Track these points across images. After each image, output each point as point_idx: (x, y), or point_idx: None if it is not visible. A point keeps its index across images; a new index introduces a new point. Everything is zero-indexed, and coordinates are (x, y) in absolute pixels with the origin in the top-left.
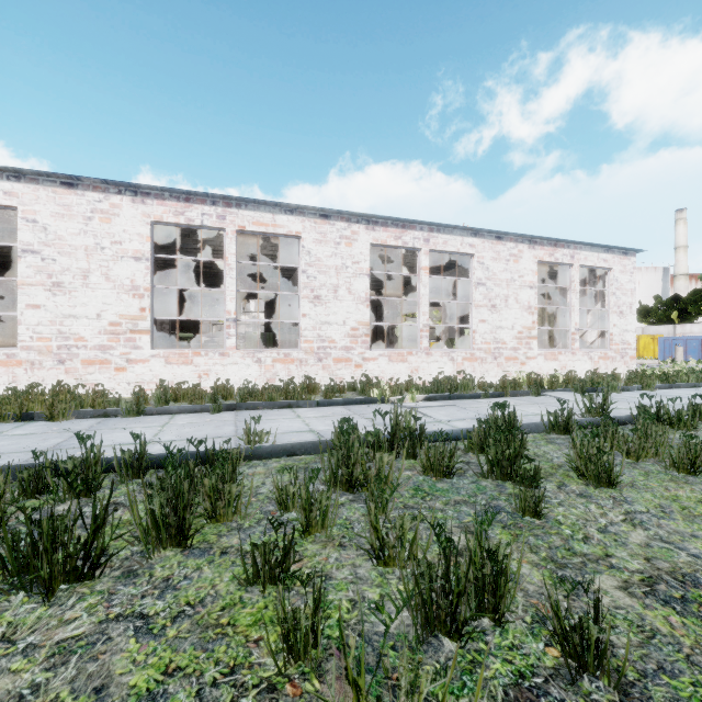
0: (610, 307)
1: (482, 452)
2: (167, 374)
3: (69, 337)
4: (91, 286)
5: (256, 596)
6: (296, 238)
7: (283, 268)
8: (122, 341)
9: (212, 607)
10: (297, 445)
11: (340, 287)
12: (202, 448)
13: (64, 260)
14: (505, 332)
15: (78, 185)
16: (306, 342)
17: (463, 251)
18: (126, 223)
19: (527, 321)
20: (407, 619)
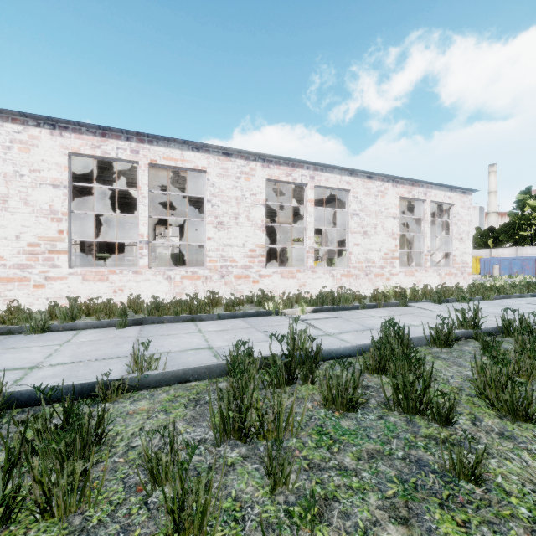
0: (453, 234)
1: (377, 372)
2: (84, 290)
3: None
4: (10, 210)
5: None
6: (202, 172)
7: (193, 200)
8: (40, 260)
9: None
10: (190, 371)
11: (240, 215)
12: (90, 373)
13: None
14: (374, 254)
15: None
16: (211, 262)
17: (341, 187)
18: (45, 153)
19: (391, 245)
20: None
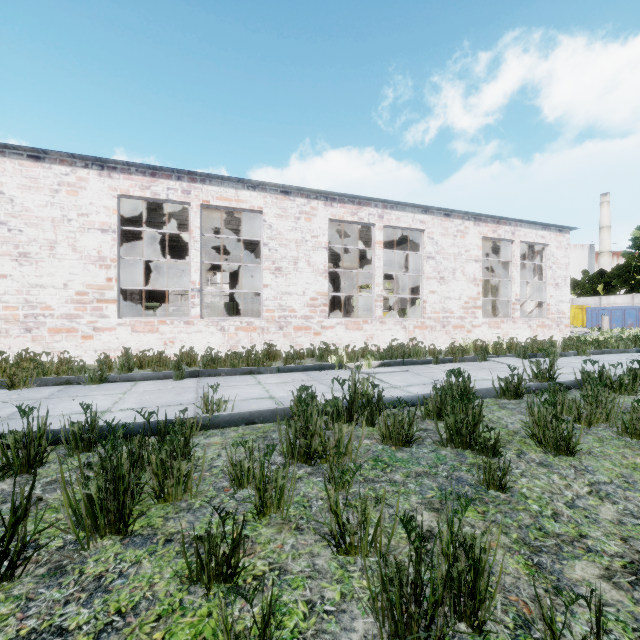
0: (547, 280)
1: (438, 418)
2: (133, 342)
3: (36, 306)
4: (58, 257)
5: (199, 598)
6: (258, 213)
7: (247, 242)
8: (89, 310)
9: (146, 615)
10: (256, 414)
11: (300, 260)
12: (160, 416)
13: (30, 231)
14: (452, 303)
15: (45, 159)
16: (268, 311)
17: (414, 227)
18: (93, 196)
19: (472, 292)
20: (372, 627)
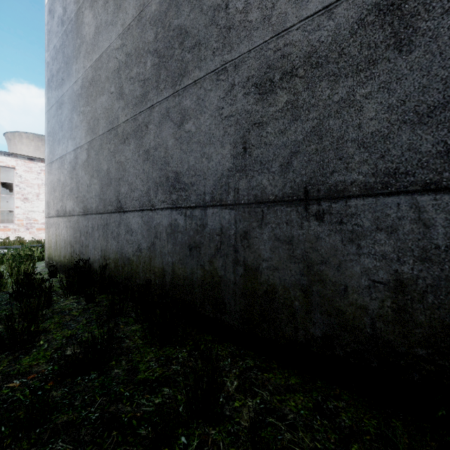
0: None
1: None
2: None
3: None
4: None
5: None
6: (12, 168)
7: (4, 175)
8: None
9: None
10: None
11: (41, 194)
12: None
13: None
14: None
15: None
16: (19, 220)
17: None
18: None
19: None
20: None
